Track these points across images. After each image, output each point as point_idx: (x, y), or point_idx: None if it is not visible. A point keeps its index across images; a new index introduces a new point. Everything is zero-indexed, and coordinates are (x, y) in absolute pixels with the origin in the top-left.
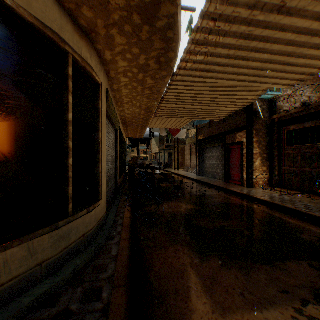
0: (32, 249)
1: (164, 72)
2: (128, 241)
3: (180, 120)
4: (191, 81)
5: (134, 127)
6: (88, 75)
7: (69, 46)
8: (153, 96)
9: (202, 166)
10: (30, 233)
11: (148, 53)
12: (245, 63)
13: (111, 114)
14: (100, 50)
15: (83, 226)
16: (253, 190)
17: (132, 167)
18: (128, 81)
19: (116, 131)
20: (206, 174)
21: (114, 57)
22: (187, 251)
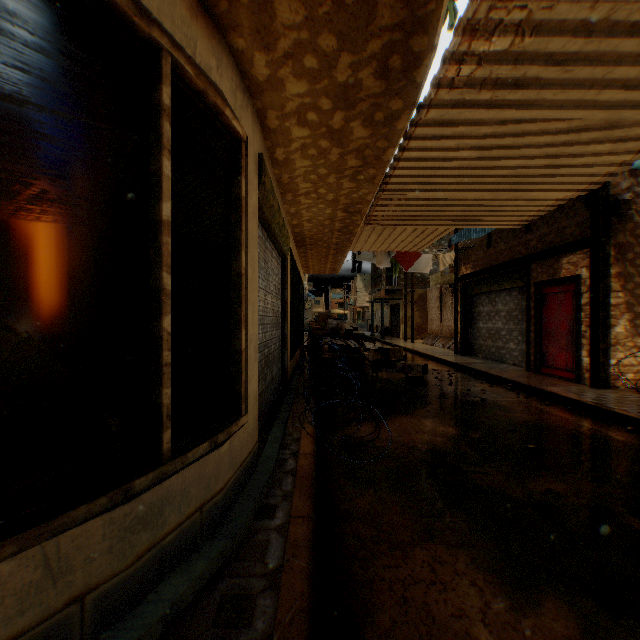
0: (56, 559)
1: (397, 102)
2: (309, 524)
3: (422, 230)
4: (463, 124)
5: (321, 251)
6: (215, 115)
7: (161, 30)
8: (365, 172)
9: (470, 334)
10: (51, 517)
11: (358, 47)
12: (633, 45)
13: (271, 218)
14: (241, 53)
15: (199, 485)
16: (609, 394)
17: (317, 334)
18: (308, 137)
19: (282, 258)
20: (478, 352)
21: (274, 69)
22: (465, 565)
